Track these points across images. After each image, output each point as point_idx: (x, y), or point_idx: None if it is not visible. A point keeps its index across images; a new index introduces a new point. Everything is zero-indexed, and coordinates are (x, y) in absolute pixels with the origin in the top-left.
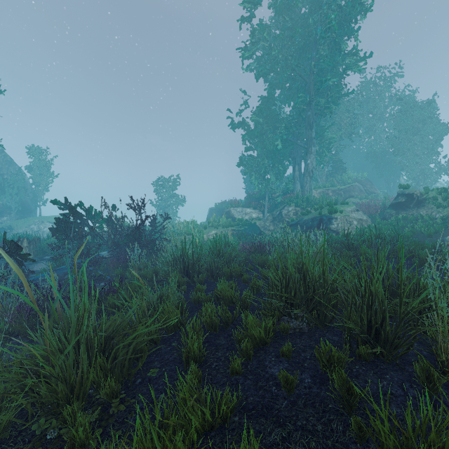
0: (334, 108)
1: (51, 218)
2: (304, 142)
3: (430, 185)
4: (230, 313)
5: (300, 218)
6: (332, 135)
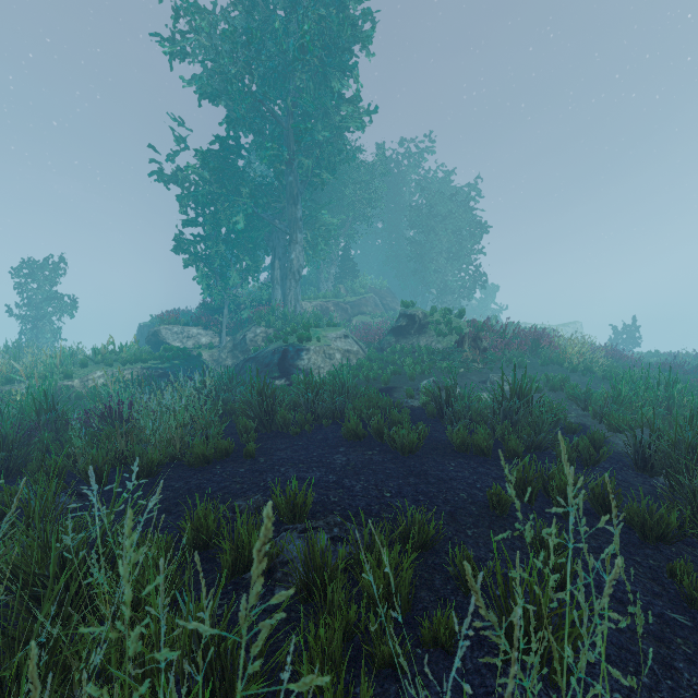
0: (324, 177)
1: None
2: (285, 224)
3: (458, 302)
4: None
5: (265, 348)
6: (333, 219)
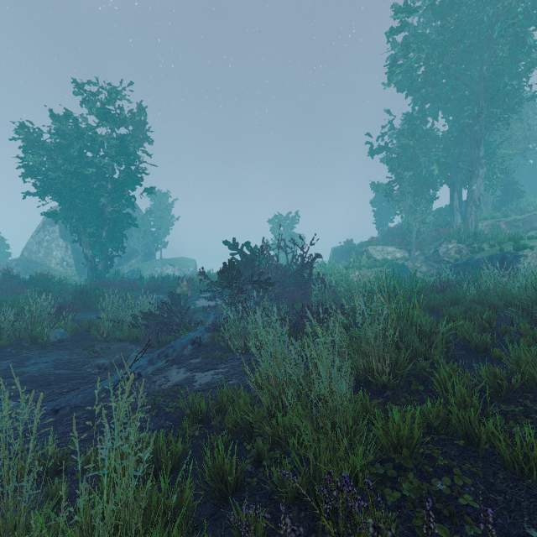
0: (514, 118)
1: (170, 261)
2: (467, 164)
3: None
4: (488, 326)
5: (469, 257)
6: (507, 151)
